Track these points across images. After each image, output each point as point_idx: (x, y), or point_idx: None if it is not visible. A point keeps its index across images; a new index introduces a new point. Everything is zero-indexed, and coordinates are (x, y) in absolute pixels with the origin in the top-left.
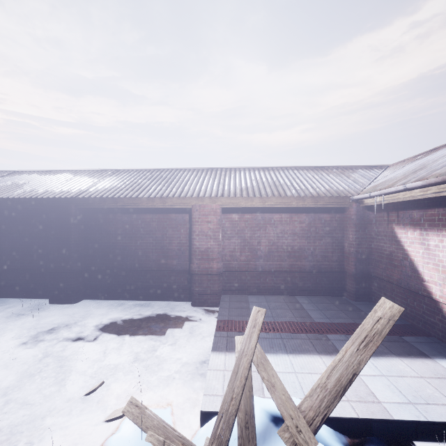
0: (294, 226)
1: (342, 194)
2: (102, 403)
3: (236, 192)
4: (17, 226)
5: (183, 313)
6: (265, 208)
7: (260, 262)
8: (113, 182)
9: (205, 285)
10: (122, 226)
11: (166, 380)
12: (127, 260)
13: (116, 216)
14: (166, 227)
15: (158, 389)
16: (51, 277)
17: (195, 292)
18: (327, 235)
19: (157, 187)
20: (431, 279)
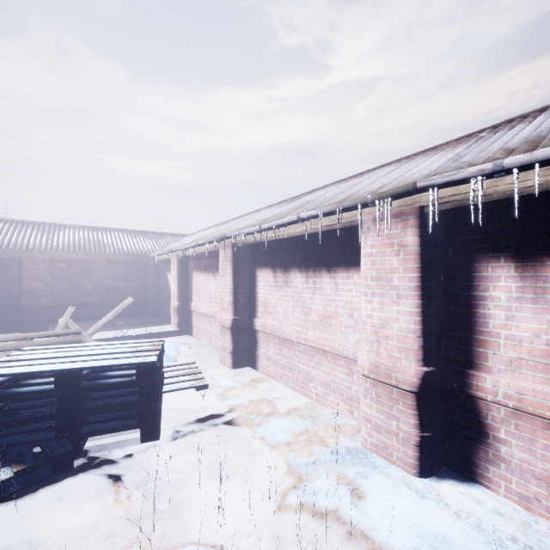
0: (113, 272)
1: (144, 253)
2: None
3: (64, 248)
4: None
5: None
6: (90, 260)
7: (86, 298)
8: None
9: (35, 316)
10: None
11: None
12: None
13: None
14: None
15: None
16: None
17: (25, 322)
18: (137, 278)
19: None
20: None
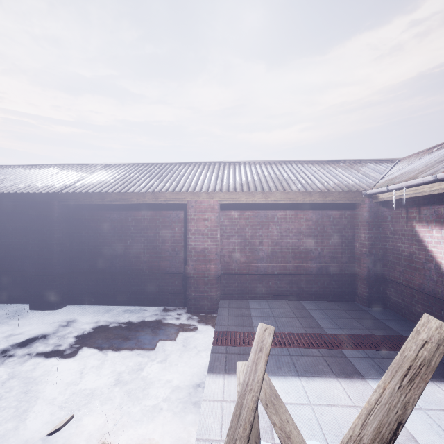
0: (299, 224)
1: (353, 189)
2: (70, 442)
3: (236, 187)
4: None
5: (177, 321)
6: (268, 204)
7: (262, 264)
8: (102, 176)
9: (202, 289)
10: (111, 224)
11: (153, 410)
12: (116, 262)
13: (104, 213)
14: (158, 225)
15: (142, 422)
16: (32, 280)
17: (190, 297)
18: (336, 234)
19: (149, 181)
20: None
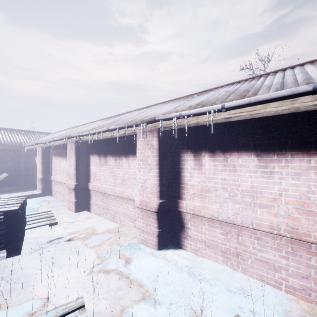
0: None
1: (17, 144)
2: None
3: None
4: None
5: None
6: None
7: None
8: None
9: None
10: None
11: None
12: None
13: None
14: None
15: None
16: None
17: None
18: (12, 160)
19: None
20: None
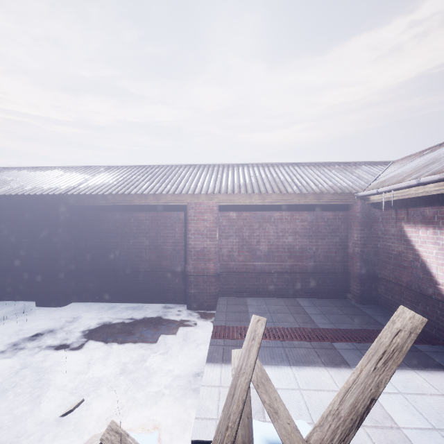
0: (295, 224)
1: (346, 191)
2: (81, 424)
3: (234, 189)
4: (3, 224)
5: (177, 317)
6: (265, 206)
7: (259, 262)
8: (106, 178)
9: (201, 287)
10: (114, 225)
11: (156, 396)
12: (119, 261)
13: (108, 214)
14: (160, 226)
15: (146, 407)
16: (39, 278)
17: (190, 294)
18: (330, 234)
19: (150, 183)
20: None
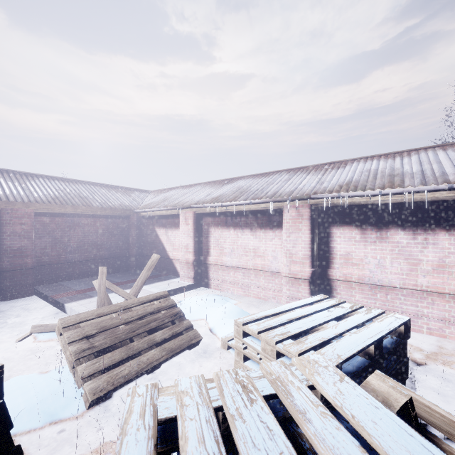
0: (97, 227)
1: (129, 208)
2: None
3: (49, 200)
4: None
5: None
6: (75, 214)
7: (70, 255)
8: None
9: (19, 279)
10: None
11: None
12: None
13: None
14: None
15: None
16: None
17: (6, 287)
18: (120, 233)
19: None
20: (169, 250)
